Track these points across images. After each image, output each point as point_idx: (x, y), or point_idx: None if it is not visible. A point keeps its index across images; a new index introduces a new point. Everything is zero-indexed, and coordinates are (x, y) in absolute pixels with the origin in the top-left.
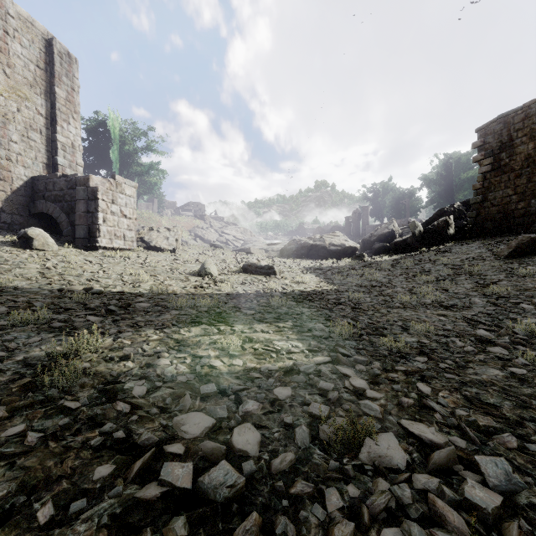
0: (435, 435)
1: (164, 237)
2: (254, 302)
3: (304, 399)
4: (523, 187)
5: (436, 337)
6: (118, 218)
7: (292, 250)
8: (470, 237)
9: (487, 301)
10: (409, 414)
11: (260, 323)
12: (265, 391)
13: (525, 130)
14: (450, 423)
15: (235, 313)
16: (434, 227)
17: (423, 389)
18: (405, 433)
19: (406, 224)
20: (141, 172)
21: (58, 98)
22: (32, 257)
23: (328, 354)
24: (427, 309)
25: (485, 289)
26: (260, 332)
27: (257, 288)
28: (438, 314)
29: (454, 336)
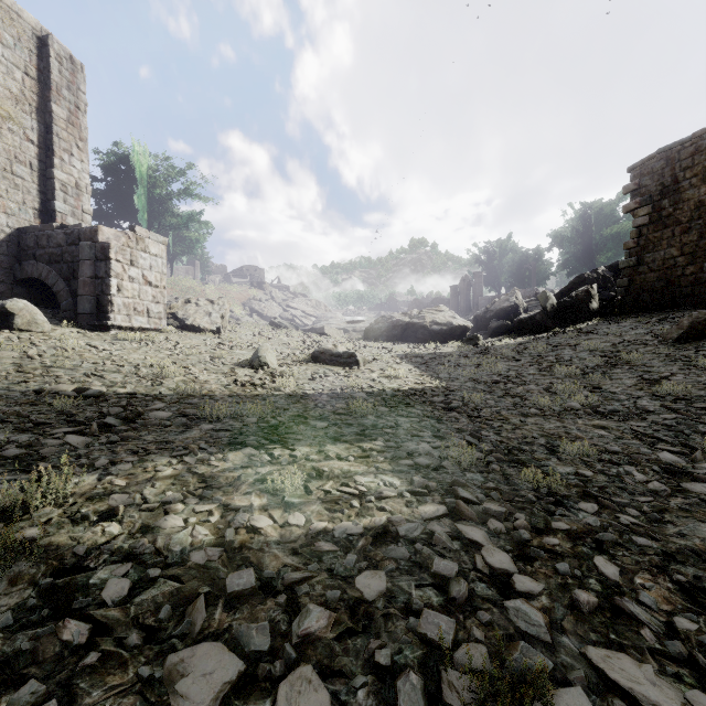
0: (658, 685)
1: (205, 312)
2: (327, 408)
3: (409, 599)
4: (692, 245)
5: (601, 464)
6: (139, 285)
7: (381, 331)
8: (620, 313)
9: (660, 404)
10: (597, 629)
11: (336, 443)
12: (340, 581)
13: (695, 168)
14: (673, 651)
15: (299, 427)
16: (571, 299)
17: (607, 570)
18: (600, 680)
19: (532, 296)
20: (177, 224)
21: (55, 119)
22: (10, 341)
23: (442, 499)
24: (577, 417)
25: (653, 387)
26: (334, 458)
27: (332, 386)
28: (594, 425)
29: (627, 462)
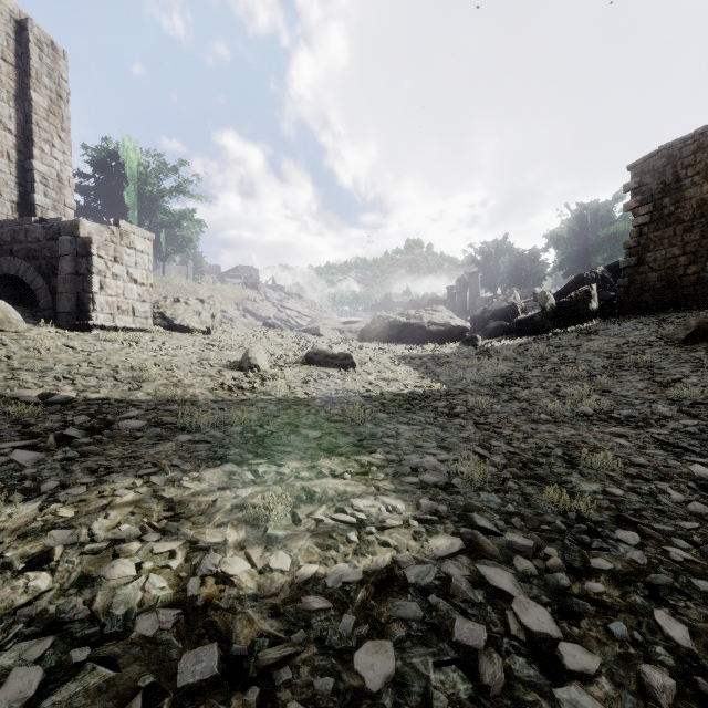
0: None
1: (195, 312)
2: (320, 414)
3: (426, 688)
4: (694, 244)
5: (629, 480)
6: (124, 283)
7: (377, 331)
8: (620, 313)
9: (678, 409)
10: None
11: (330, 457)
12: (334, 659)
13: (698, 166)
14: None
15: (288, 437)
16: (571, 299)
17: (674, 632)
18: None
19: (530, 296)
20: (168, 222)
21: (35, 107)
22: None
23: (456, 529)
24: (592, 424)
25: (666, 390)
26: (328, 476)
27: (327, 389)
28: (612, 433)
29: (657, 477)
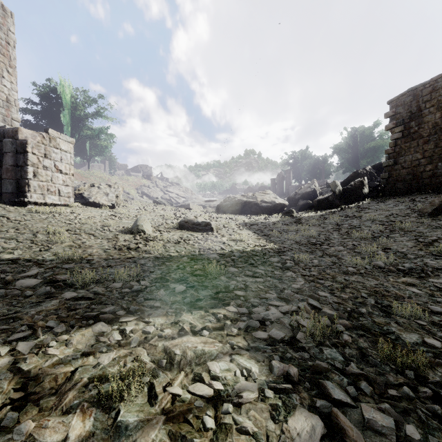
0: None
1: (104, 193)
2: (186, 269)
3: None
4: (430, 151)
5: (437, 328)
6: (52, 173)
7: (228, 207)
8: (382, 195)
9: None
10: None
11: (191, 310)
12: None
13: (432, 101)
14: None
15: (158, 291)
16: (351, 186)
17: None
18: None
19: (323, 185)
20: (91, 135)
21: None
22: None
23: (310, 399)
24: (387, 275)
25: (429, 247)
26: (188, 332)
27: (192, 248)
28: (404, 283)
29: None
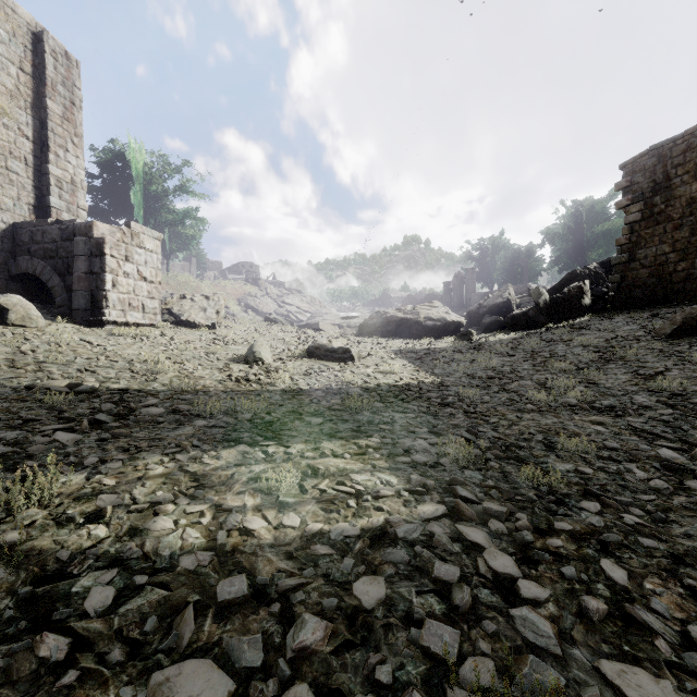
0: None
1: (200, 308)
2: (322, 404)
3: (409, 607)
4: (684, 242)
5: (600, 461)
6: (134, 281)
7: (375, 326)
8: (612, 309)
9: (656, 400)
10: (608, 639)
11: (331, 440)
12: (337, 588)
13: (687, 165)
14: (691, 665)
15: (293, 423)
16: (564, 295)
17: (614, 574)
18: None
19: (525, 292)
20: (172, 221)
21: (51, 114)
22: (3, 336)
23: (441, 498)
24: (574, 413)
25: (648, 382)
26: (330, 456)
27: (327, 381)
28: (591, 421)
29: (626, 459)
